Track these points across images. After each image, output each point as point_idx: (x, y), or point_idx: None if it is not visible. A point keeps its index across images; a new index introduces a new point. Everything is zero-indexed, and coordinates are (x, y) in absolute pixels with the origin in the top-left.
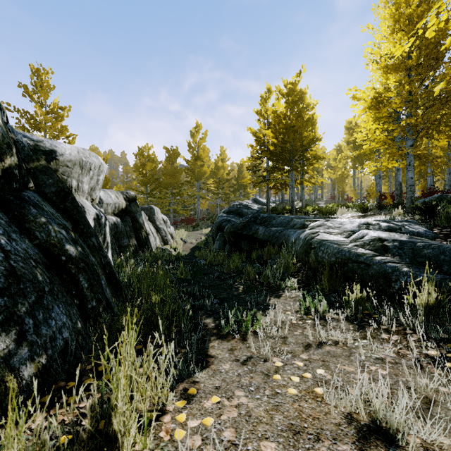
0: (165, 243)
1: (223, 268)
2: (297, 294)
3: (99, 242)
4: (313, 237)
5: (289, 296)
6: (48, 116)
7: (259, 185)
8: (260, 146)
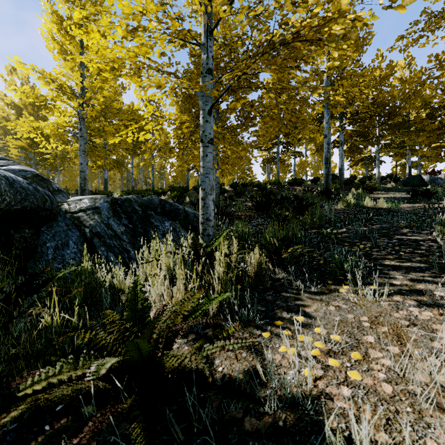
0: None
1: None
2: None
3: None
4: None
5: None
6: None
7: None
8: None
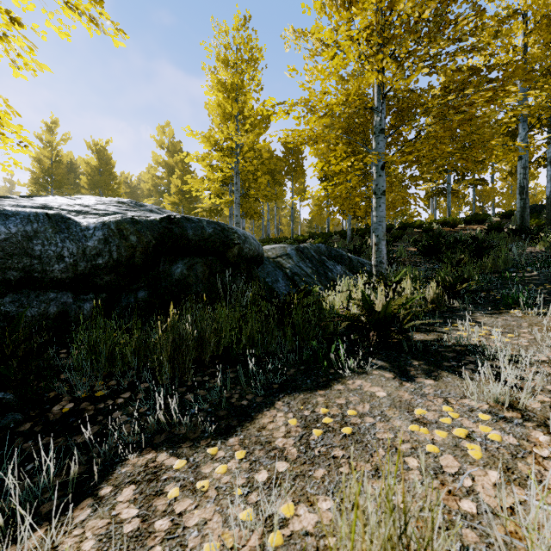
0: None
1: None
2: None
3: None
4: None
5: None
6: None
7: None
8: (45, 175)
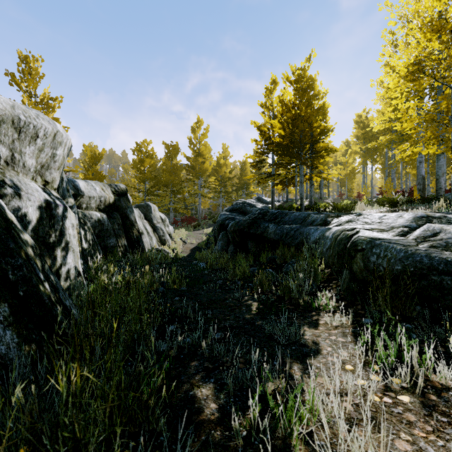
0: (162, 243)
1: (227, 274)
2: (341, 321)
3: (5, 239)
4: (350, 234)
5: (331, 324)
6: (37, 106)
7: (265, 181)
8: (265, 140)
